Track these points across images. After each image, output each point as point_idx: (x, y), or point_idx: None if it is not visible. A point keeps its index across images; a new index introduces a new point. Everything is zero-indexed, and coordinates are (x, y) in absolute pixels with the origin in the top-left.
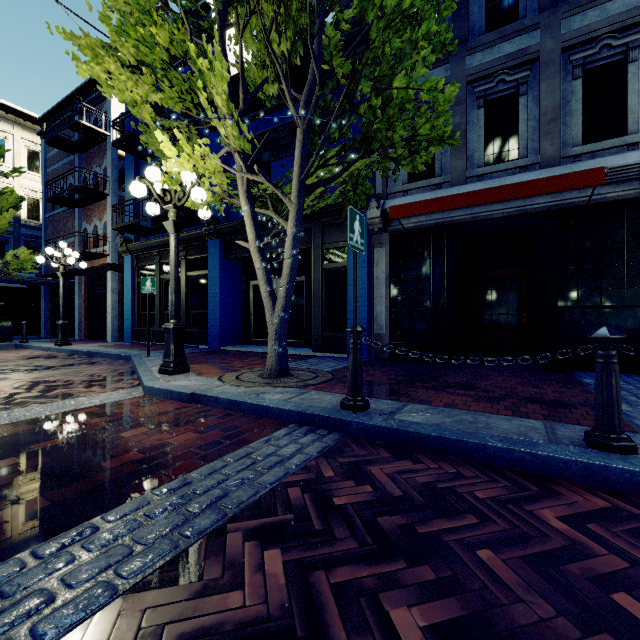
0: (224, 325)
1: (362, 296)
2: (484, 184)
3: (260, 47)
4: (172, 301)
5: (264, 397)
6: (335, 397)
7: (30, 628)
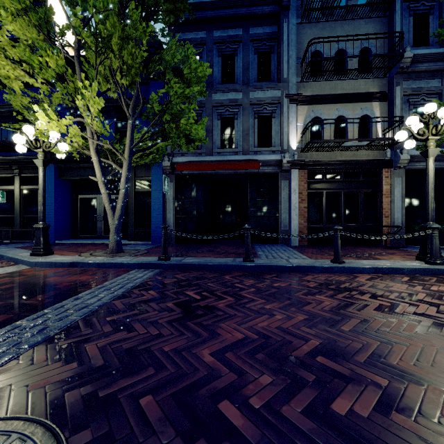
0: (58, 225)
1: (160, 209)
2: (220, 157)
3: (107, 72)
4: (41, 210)
5: (117, 260)
6: (153, 258)
7: (89, 307)
